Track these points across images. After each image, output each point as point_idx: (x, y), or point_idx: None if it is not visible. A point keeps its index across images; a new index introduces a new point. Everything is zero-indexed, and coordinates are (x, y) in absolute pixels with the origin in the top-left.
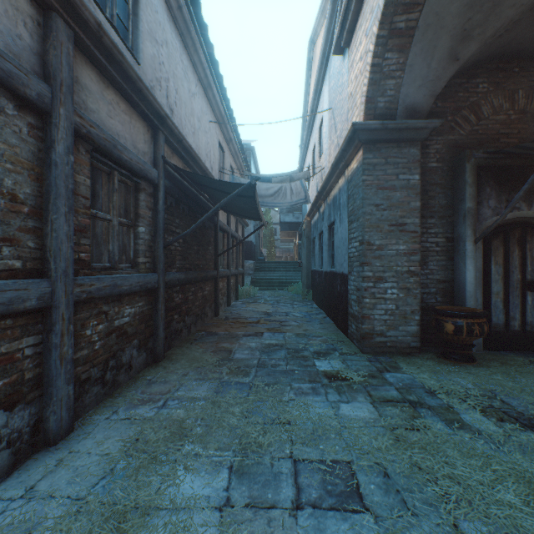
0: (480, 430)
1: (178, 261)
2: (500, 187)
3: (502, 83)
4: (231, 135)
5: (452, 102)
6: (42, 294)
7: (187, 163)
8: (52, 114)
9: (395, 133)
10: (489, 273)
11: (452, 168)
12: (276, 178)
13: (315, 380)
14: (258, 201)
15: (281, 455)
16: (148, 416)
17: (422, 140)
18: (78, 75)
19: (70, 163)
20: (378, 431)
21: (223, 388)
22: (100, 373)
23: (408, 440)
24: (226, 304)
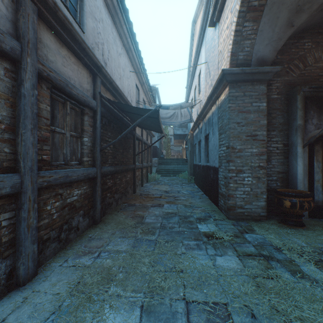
0: (316, 280)
1: (110, 159)
2: (320, 110)
3: (321, 42)
4: (143, 80)
5: (287, 55)
6: (14, 184)
7: (115, 97)
8: (21, 62)
9: (250, 76)
10: (312, 167)
11: (287, 98)
12: (171, 107)
13: (198, 238)
14: (160, 121)
15: (177, 297)
16: (87, 264)
17: (268, 80)
18: (41, 37)
19: (35, 95)
20: (244, 279)
21: (137, 244)
22: (57, 234)
23: (266, 286)
24: (140, 185)
